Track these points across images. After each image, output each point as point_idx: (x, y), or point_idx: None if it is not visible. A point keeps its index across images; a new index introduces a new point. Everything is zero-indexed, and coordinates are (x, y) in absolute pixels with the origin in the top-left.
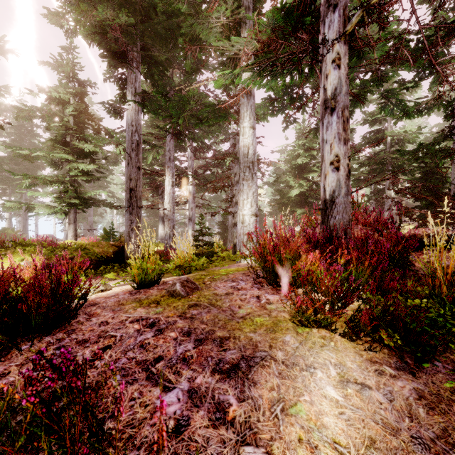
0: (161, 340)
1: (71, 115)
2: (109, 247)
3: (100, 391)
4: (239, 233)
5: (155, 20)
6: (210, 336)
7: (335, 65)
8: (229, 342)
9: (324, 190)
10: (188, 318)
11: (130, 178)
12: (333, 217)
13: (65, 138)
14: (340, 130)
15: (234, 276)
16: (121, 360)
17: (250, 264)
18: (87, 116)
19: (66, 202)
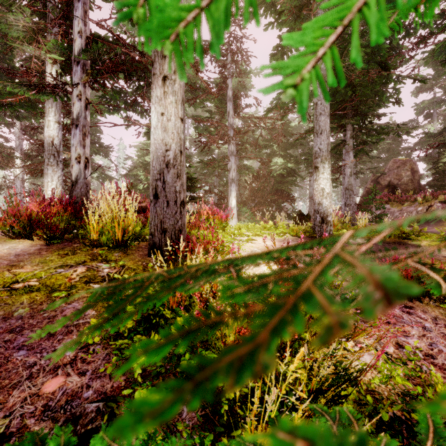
0: None
1: None
2: None
3: None
4: None
5: None
6: None
7: (76, 100)
8: None
9: (72, 174)
10: None
11: None
12: (75, 191)
13: None
14: (80, 139)
15: None
16: None
17: None
18: None
19: None
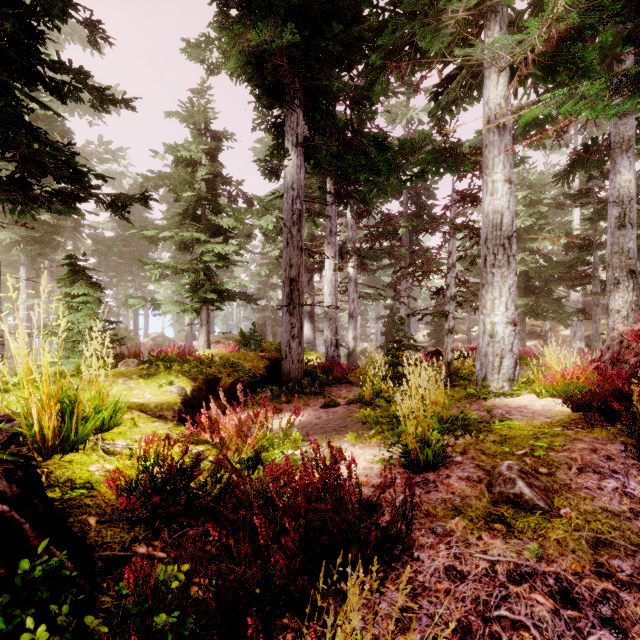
0: None
1: (203, 180)
2: (258, 361)
3: None
4: (484, 352)
5: (326, 33)
6: None
7: None
8: None
9: None
10: (630, 585)
11: (290, 264)
12: None
13: (195, 212)
14: None
15: (582, 456)
16: None
17: (524, 409)
18: (223, 180)
19: (201, 297)
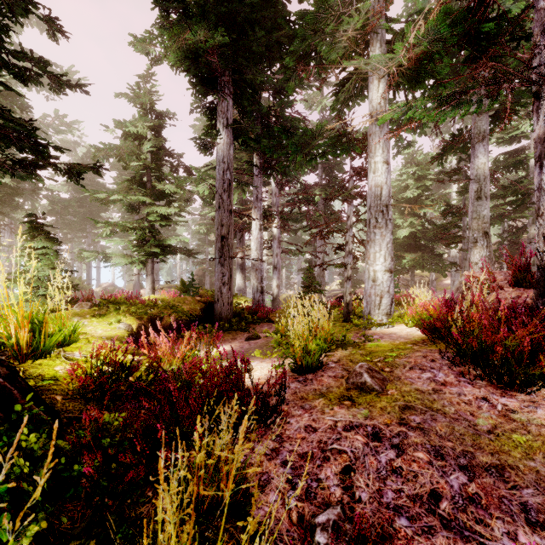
0: (414, 464)
1: (148, 152)
2: (195, 304)
3: (396, 541)
4: (369, 293)
5: (250, 37)
6: (473, 462)
7: None
8: (509, 474)
9: (544, 253)
10: (416, 428)
11: (221, 224)
12: None
13: (141, 178)
14: None
15: (415, 360)
16: (385, 492)
17: (394, 334)
18: (166, 153)
19: (146, 251)
